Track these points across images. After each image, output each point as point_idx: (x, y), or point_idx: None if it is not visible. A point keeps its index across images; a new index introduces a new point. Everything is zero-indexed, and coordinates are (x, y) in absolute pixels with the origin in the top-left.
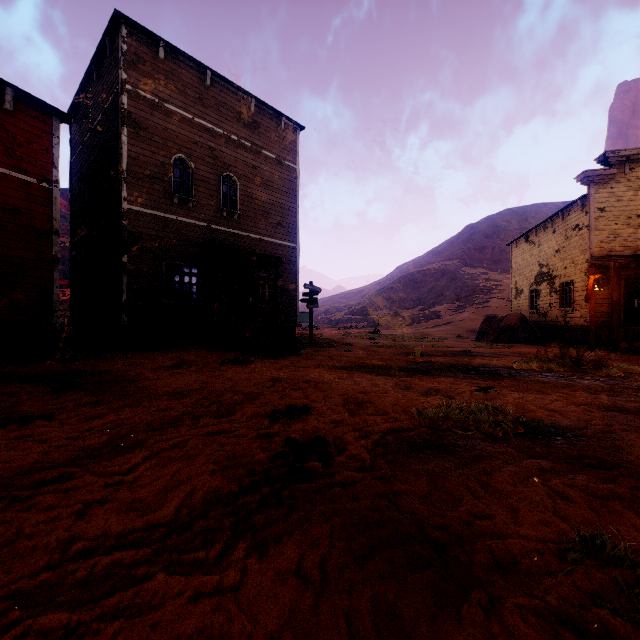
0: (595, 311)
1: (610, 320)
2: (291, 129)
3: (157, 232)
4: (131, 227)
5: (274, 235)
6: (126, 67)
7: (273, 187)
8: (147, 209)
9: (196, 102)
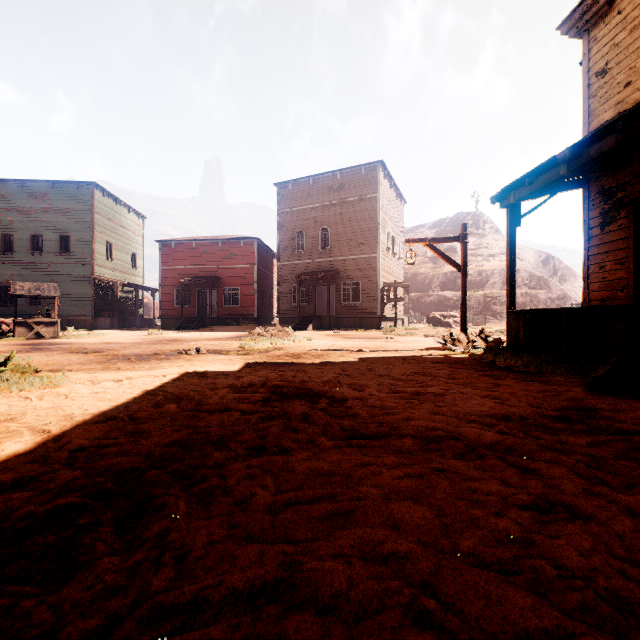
0: (591, 279)
1: (616, 295)
2: (372, 169)
3: (290, 272)
4: (280, 272)
5: (356, 253)
6: (278, 204)
7: (356, 220)
8: (286, 262)
9: (306, 198)
